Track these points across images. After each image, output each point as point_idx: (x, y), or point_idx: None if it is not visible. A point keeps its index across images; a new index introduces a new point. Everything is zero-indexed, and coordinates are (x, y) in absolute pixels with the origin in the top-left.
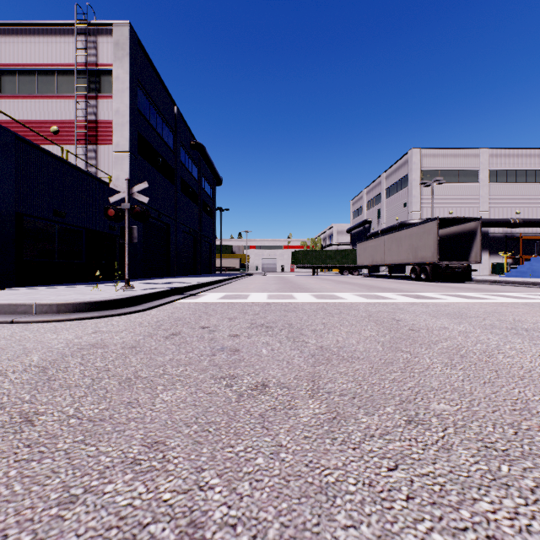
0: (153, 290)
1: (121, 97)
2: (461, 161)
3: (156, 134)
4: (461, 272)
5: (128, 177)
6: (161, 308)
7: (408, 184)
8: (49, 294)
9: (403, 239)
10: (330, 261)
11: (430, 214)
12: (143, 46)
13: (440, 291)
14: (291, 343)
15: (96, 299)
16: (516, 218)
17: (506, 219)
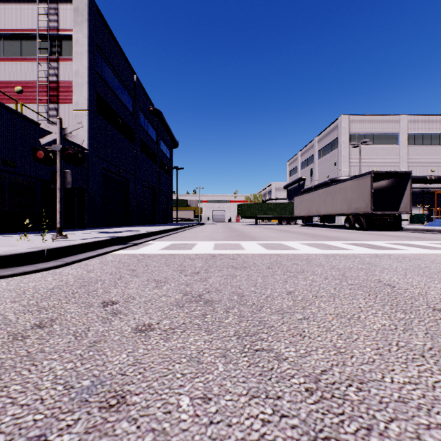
0: (86, 240)
1: (80, 59)
2: (383, 126)
3: (116, 97)
4: (392, 222)
5: (87, 134)
6: (85, 263)
7: (338, 146)
8: None
9: (338, 192)
10: (270, 212)
11: (357, 172)
12: (102, 15)
13: (386, 240)
14: (247, 362)
15: None
16: (432, 175)
17: (423, 176)
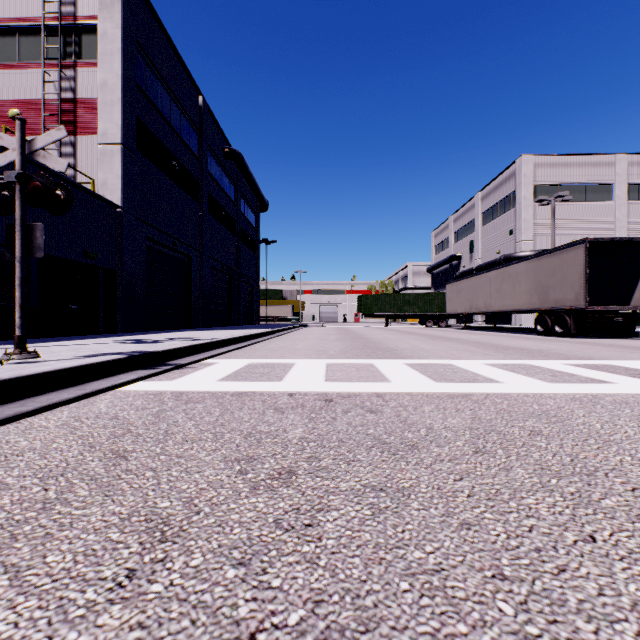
0: (67, 363)
1: (109, 63)
2: (588, 172)
3: (170, 128)
4: (618, 323)
5: (120, 182)
6: (29, 422)
7: (516, 204)
8: None
9: (523, 274)
10: (408, 308)
11: (546, 244)
12: None
13: None
14: None
15: None
16: None
17: None
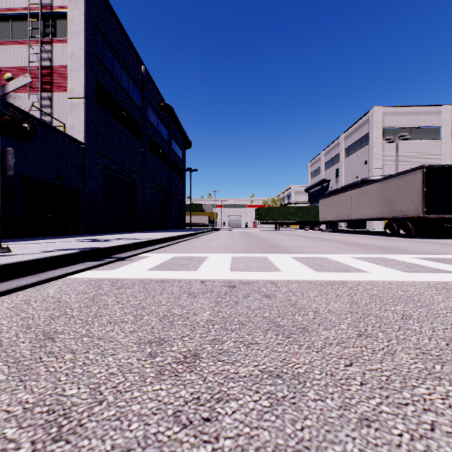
0: (30, 256)
1: (76, 40)
2: (422, 118)
3: (120, 88)
4: (447, 227)
5: (83, 125)
6: None
7: (369, 142)
8: None
9: (375, 192)
10: (292, 217)
11: (392, 171)
12: None
13: None
14: None
15: None
16: None
17: None
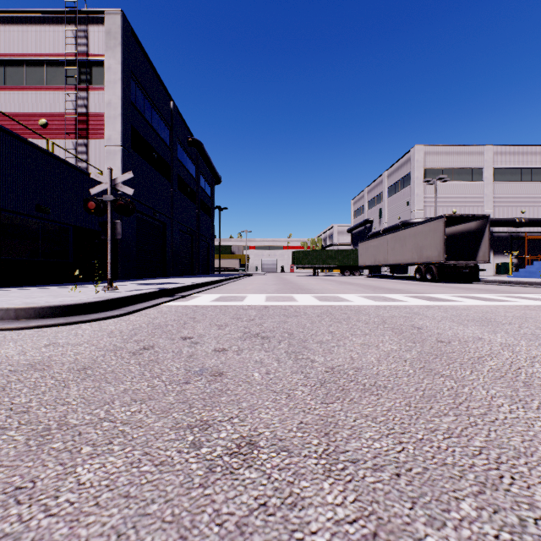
0: (138, 292)
1: (113, 88)
2: (465, 159)
3: (151, 129)
4: (468, 273)
5: (120, 173)
6: (144, 312)
7: (411, 182)
8: (17, 297)
9: (407, 238)
10: (331, 261)
11: (434, 213)
12: (136, 36)
13: (451, 292)
14: (292, 362)
15: (64, 303)
16: (522, 217)
17: (511, 218)
